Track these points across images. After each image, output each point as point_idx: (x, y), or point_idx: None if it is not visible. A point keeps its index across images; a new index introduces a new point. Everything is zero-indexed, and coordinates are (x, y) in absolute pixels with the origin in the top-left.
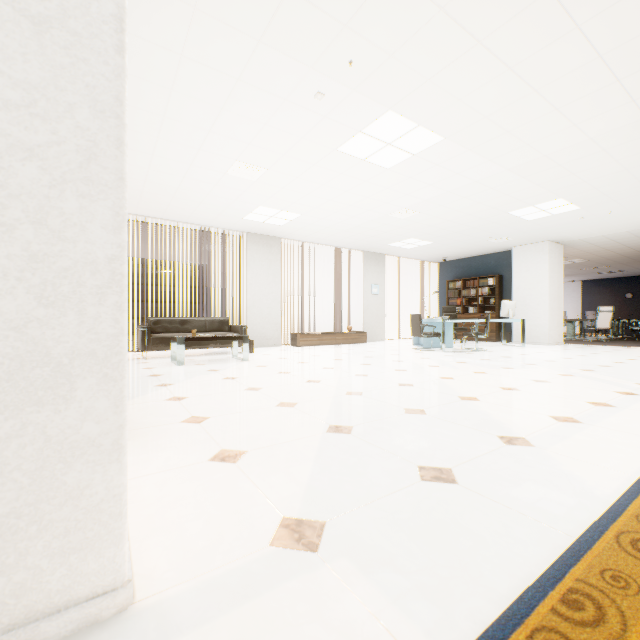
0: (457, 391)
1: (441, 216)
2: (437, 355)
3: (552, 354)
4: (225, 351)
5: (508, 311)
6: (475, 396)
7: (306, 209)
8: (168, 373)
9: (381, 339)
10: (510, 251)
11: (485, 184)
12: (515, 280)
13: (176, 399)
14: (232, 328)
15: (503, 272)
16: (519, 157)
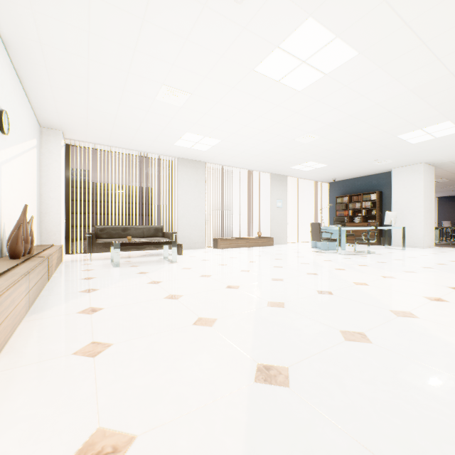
0: (383, 302)
1: (338, 140)
2: (336, 257)
3: (436, 257)
4: (159, 253)
5: (390, 220)
6: (408, 310)
7: (225, 135)
8: (101, 276)
9: (284, 242)
10: (389, 172)
11: (384, 107)
12: (394, 195)
13: (89, 311)
14: (165, 234)
15: (383, 189)
16: (425, 75)
